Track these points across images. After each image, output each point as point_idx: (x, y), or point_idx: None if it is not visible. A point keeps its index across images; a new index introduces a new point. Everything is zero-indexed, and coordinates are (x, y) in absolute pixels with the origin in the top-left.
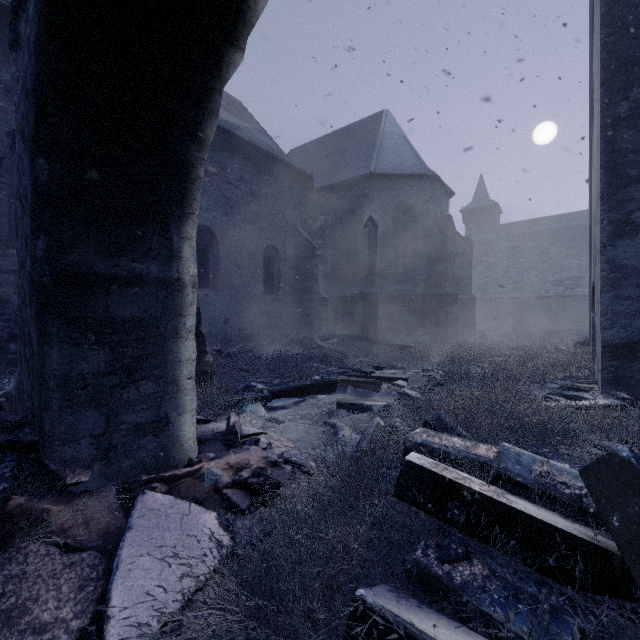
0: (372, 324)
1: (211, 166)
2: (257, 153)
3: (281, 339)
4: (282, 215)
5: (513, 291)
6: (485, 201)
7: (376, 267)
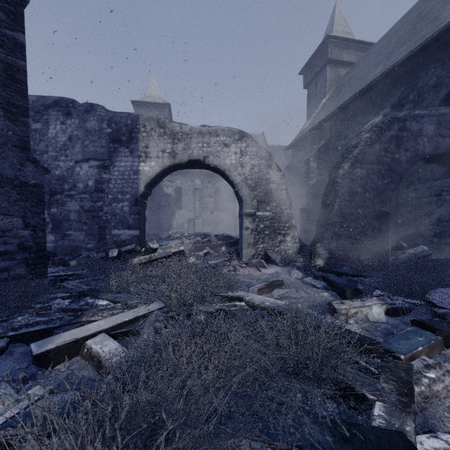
0: None
1: None
2: None
3: None
4: None
5: None
6: None
7: None
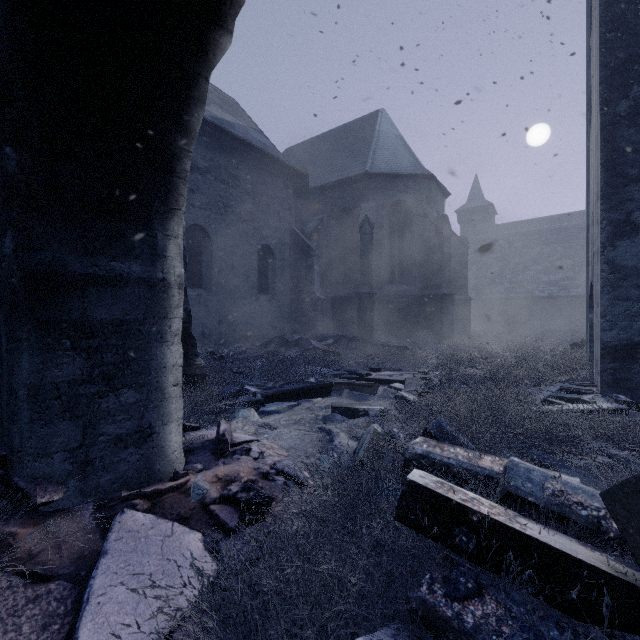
0: (368, 325)
1: (204, 164)
2: (251, 151)
3: (276, 340)
4: (277, 214)
5: (508, 291)
6: (480, 202)
7: (372, 267)
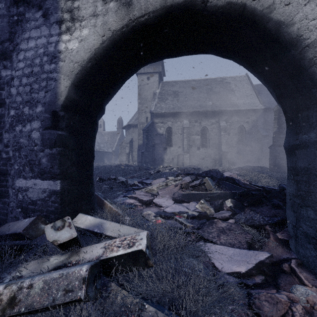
0: None
1: None
2: None
3: None
4: None
5: None
6: None
7: None
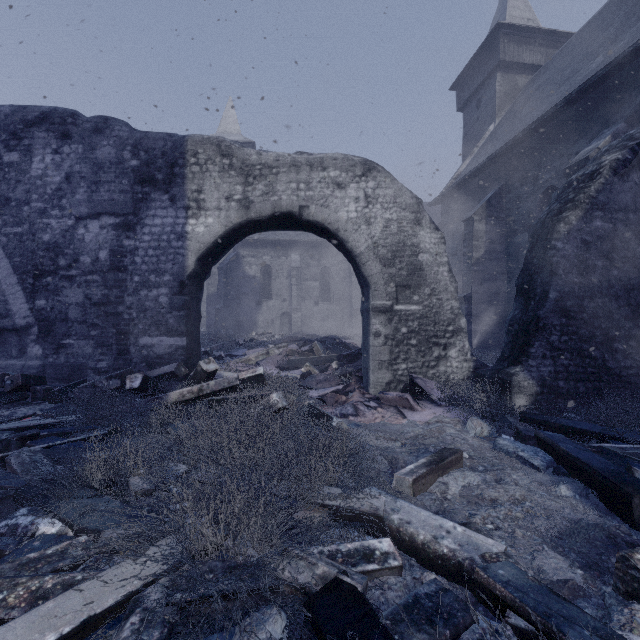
0: None
1: None
2: None
3: None
4: None
5: None
6: None
7: None
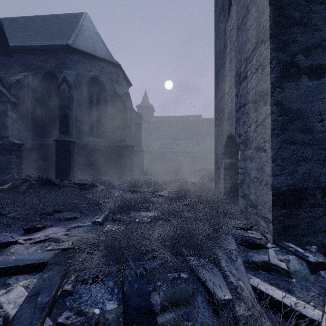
0: (66, 167)
1: None
2: None
3: None
4: None
5: (161, 148)
6: (147, 103)
7: (70, 120)
